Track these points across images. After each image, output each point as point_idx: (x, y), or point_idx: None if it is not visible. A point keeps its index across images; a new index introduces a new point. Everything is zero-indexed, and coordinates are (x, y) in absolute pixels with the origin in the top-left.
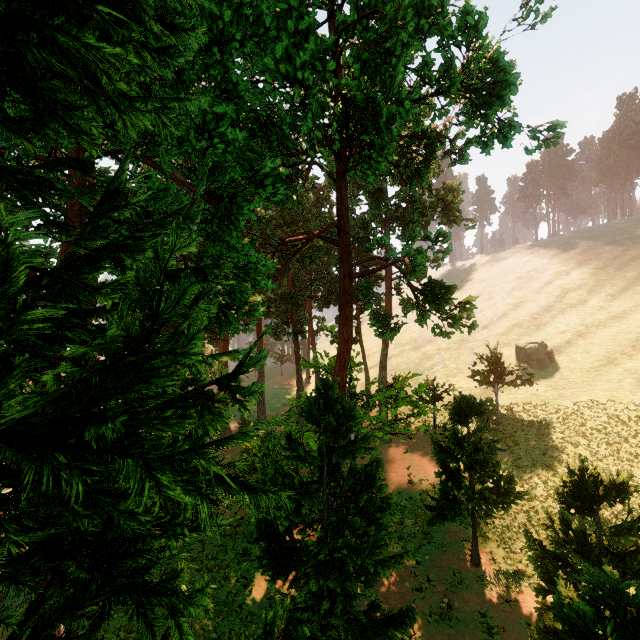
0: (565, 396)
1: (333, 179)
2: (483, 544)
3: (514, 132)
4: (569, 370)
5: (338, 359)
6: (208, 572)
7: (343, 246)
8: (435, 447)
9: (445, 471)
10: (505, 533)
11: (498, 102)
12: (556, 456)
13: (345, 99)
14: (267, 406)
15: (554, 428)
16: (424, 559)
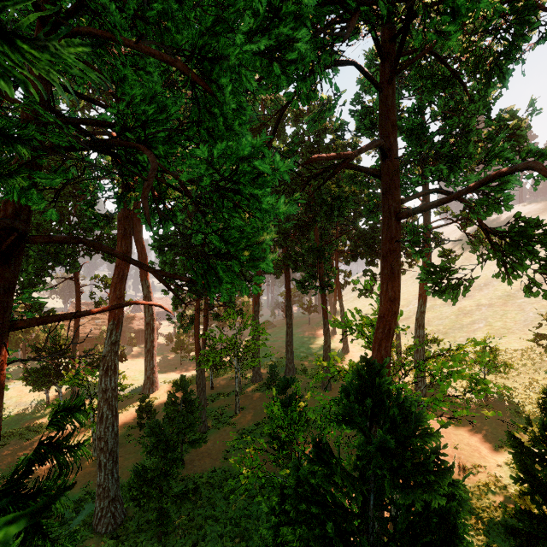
0: None
1: (376, 86)
2: None
3: None
4: None
5: (380, 324)
6: (230, 541)
7: (392, 171)
8: (514, 444)
9: (529, 478)
10: None
11: None
12: None
13: None
14: (295, 354)
15: None
16: None
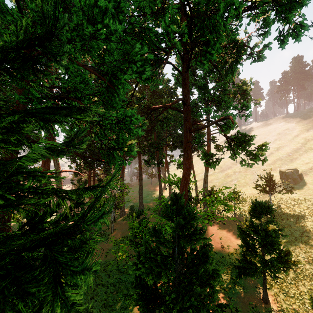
0: (311, 200)
1: (180, 73)
2: (269, 289)
3: (304, 30)
4: (312, 185)
5: (183, 179)
6: (111, 294)
7: (186, 112)
8: (239, 231)
9: (245, 245)
10: (282, 283)
11: (297, 6)
12: (310, 236)
13: (191, 8)
14: (144, 200)
15: (307, 218)
16: (233, 296)
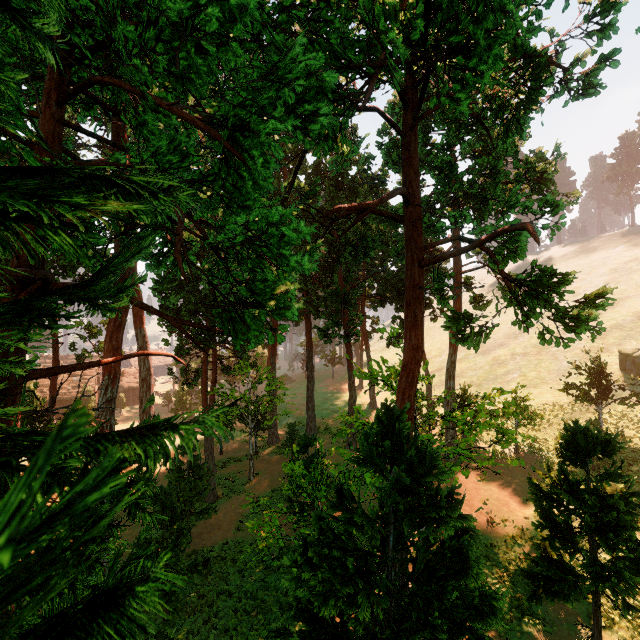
0: None
1: (398, 132)
2: (606, 630)
3: None
4: None
5: (404, 373)
6: (246, 615)
7: (413, 220)
8: (534, 491)
9: (548, 524)
10: (639, 618)
11: None
12: None
13: None
14: (317, 412)
15: None
16: (519, 639)
